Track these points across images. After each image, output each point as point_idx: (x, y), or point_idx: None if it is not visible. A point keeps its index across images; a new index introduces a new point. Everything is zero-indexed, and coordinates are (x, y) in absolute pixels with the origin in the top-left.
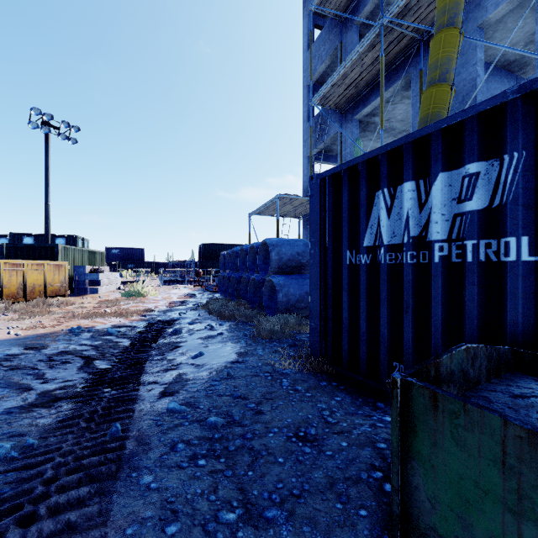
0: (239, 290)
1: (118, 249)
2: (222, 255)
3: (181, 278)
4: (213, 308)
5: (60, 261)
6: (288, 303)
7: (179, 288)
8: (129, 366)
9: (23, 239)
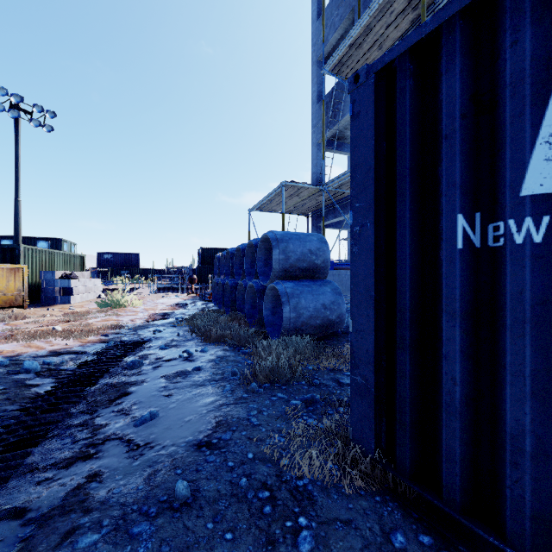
0: (235, 300)
1: (110, 254)
2: (217, 257)
3: (177, 285)
4: (197, 324)
5: (23, 264)
6: (298, 320)
7: (169, 297)
8: (5, 451)
9: (1, 243)
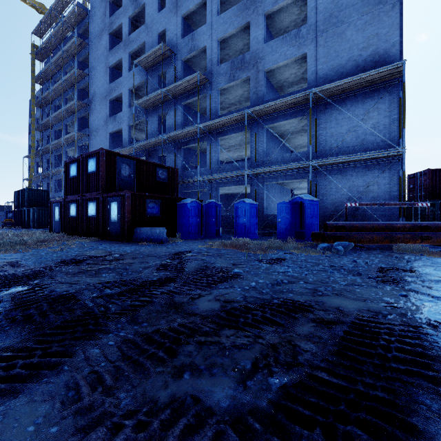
0: None
1: None
2: None
3: None
4: None
5: None
6: None
7: None
8: None
9: None
